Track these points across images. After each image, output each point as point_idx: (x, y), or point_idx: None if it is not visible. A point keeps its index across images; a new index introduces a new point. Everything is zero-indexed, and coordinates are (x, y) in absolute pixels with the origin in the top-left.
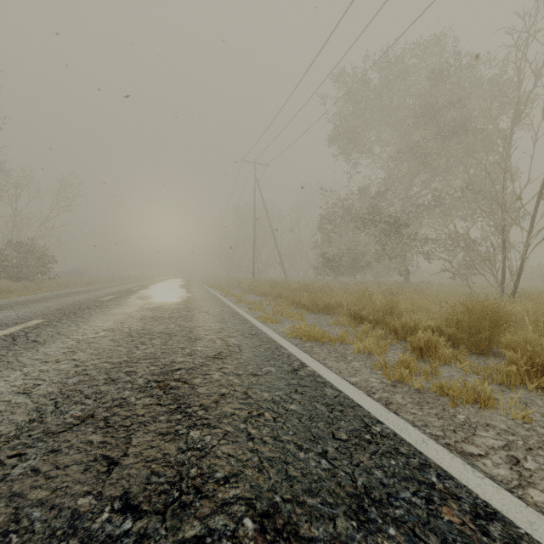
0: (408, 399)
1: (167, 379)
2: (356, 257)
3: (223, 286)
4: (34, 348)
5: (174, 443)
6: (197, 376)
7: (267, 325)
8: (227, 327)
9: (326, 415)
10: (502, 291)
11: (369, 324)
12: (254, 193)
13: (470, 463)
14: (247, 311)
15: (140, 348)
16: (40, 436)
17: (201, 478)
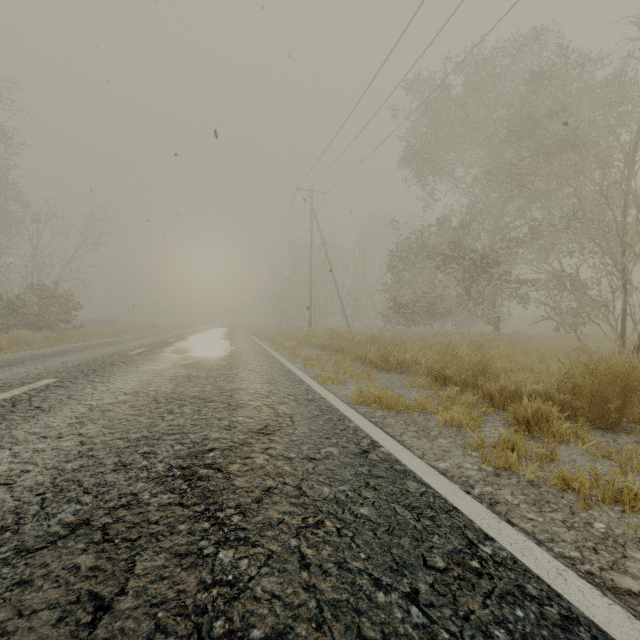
0: (519, 495)
1: (196, 464)
2: (434, 302)
3: (273, 337)
4: (35, 418)
5: (195, 571)
6: (235, 461)
7: (326, 386)
8: (277, 390)
9: (412, 524)
10: (622, 345)
11: (455, 387)
12: (311, 226)
13: (637, 615)
14: (302, 368)
15: (166, 419)
16: (9, 556)
17: (228, 639)
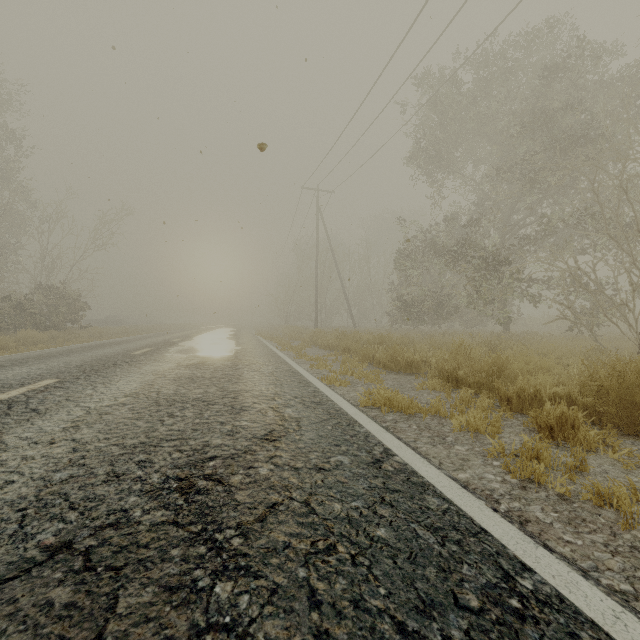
0: (551, 512)
1: (194, 475)
2: (442, 301)
3: (279, 337)
4: (29, 421)
5: (186, 610)
6: (237, 471)
7: (334, 388)
8: (282, 392)
9: (436, 550)
10: None
11: (469, 389)
12: (317, 226)
13: None
14: (309, 369)
15: (166, 423)
16: None
17: None
